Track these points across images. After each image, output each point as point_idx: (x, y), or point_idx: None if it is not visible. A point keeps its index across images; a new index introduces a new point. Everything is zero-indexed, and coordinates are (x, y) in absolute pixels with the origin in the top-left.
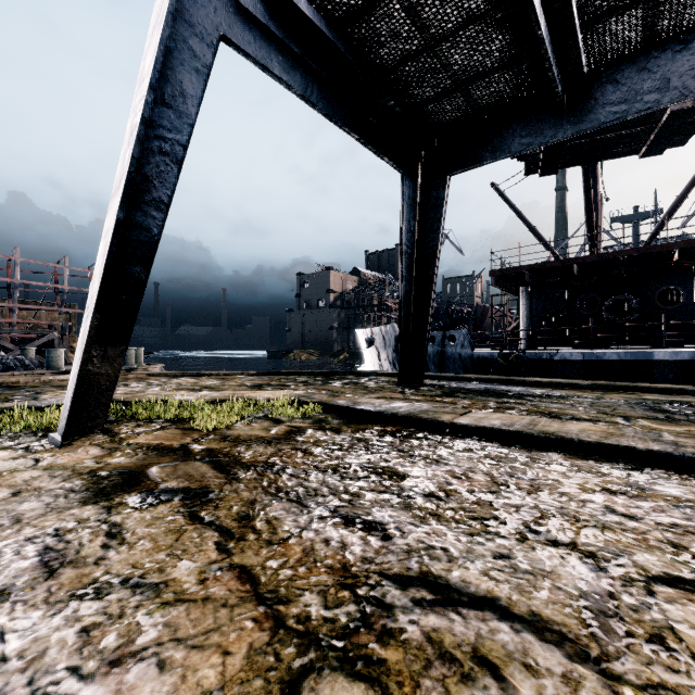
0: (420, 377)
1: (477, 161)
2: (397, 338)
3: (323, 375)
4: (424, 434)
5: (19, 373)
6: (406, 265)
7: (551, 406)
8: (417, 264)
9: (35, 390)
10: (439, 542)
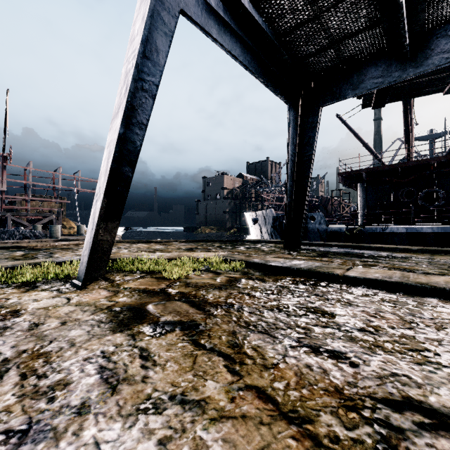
0: (299, 244)
1: (342, 96)
2: (274, 218)
3: (229, 242)
4: (325, 283)
5: (33, 240)
6: (290, 168)
7: (401, 264)
8: (297, 167)
9: (49, 251)
10: (398, 370)
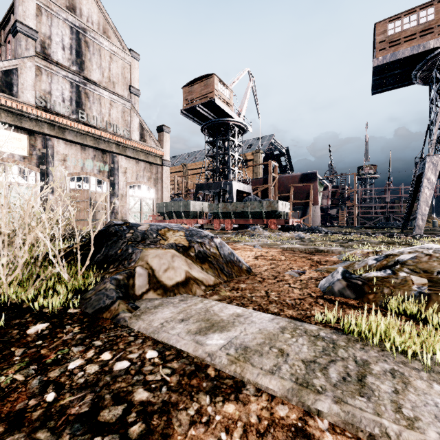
0: None
1: None
2: None
3: None
4: None
5: None
6: None
7: None
8: None
9: None
10: None
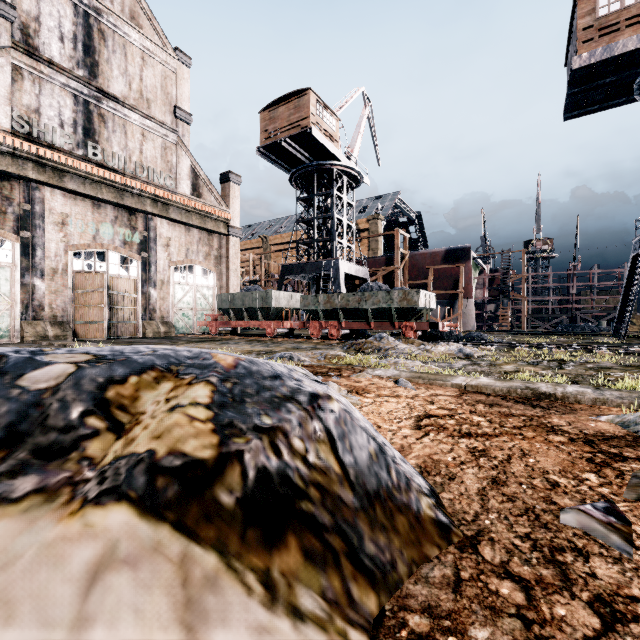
0: None
1: None
2: None
3: None
4: None
5: None
6: None
7: None
8: None
9: None
10: None
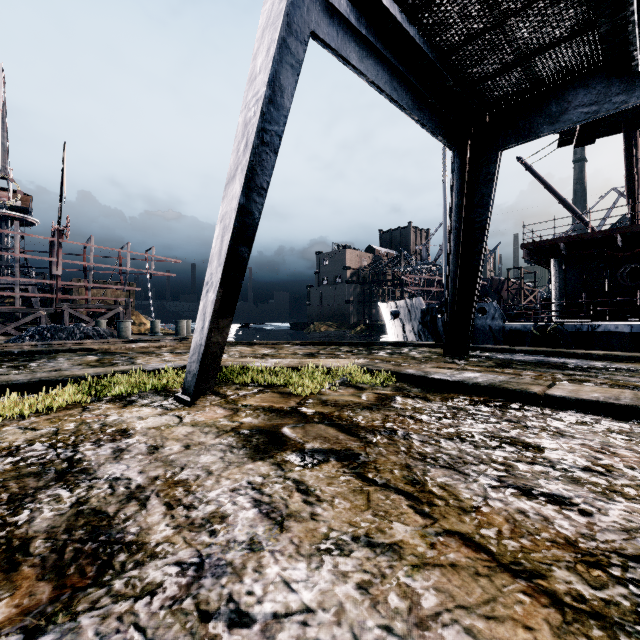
0: (465, 348)
1: (532, 134)
2: (424, 310)
3: (361, 345)
4: (518, 405)
5: (98, 341)
6: (454, 240)
7: (628, 380)
8: (464, 238)
9: (127, 355)
10: None
